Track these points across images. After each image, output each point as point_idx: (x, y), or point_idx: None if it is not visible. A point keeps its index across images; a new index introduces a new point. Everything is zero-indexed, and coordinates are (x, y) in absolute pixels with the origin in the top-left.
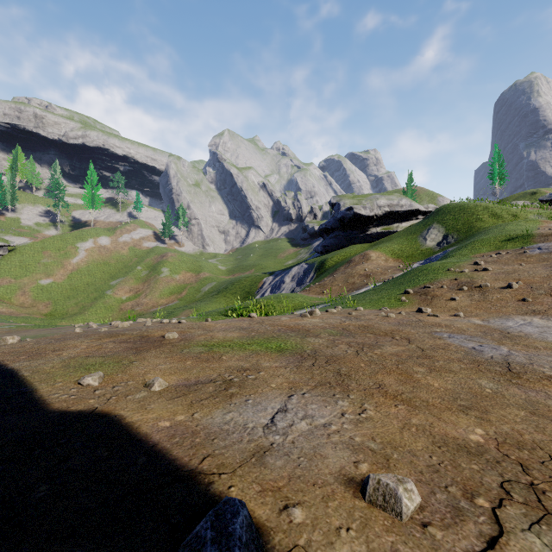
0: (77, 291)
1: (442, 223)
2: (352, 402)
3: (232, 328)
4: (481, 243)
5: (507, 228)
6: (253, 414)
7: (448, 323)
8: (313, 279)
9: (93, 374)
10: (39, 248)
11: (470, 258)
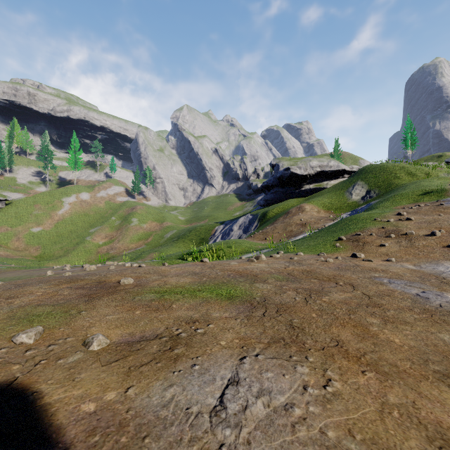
0: (62, 237)
1: (365, 181)
2: (312, 367)
3: (185, 273)
4: (401, 197)
5: (422, 184)
6: (198, 389)
7: (383, 268)
8: (257, 228)
9: (30, 330)
10: (31, 202)
11: (392, 209)
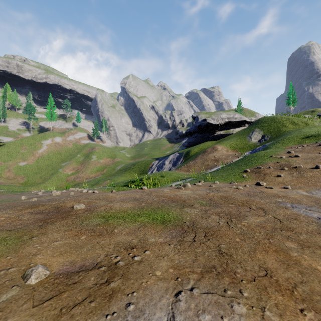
0: (41, 169)
1: (261, 128)
2: (249, 305)
3: (128, 199)
4: (288, 140)
5: (303, 130)
6: None
7: (283, 194)
8: (182, 162)
9: None
10: (19, 144)
11: (283, 149)
